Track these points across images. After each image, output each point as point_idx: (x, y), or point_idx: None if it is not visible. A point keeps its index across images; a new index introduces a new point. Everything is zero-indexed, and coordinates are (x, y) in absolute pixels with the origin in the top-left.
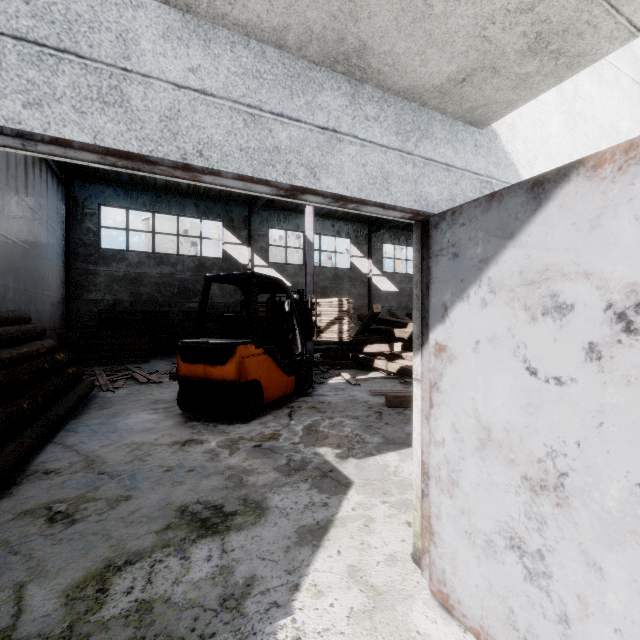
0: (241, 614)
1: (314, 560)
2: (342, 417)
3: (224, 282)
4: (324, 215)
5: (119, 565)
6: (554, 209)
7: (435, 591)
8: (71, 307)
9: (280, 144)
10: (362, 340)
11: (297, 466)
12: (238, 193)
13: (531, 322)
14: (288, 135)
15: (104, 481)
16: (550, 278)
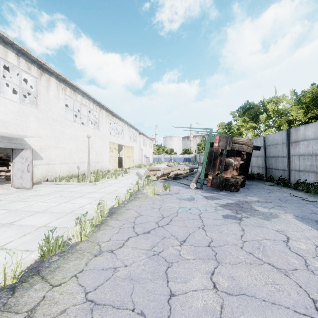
0: None
1: None
2: None
3: None
4: None
5: None
6: (23, 151)
7: (13, 187)
8: None
9: None
10: None
11: None
12: None
13: (22, 159)
14: None
15: None
16: (23, 156)
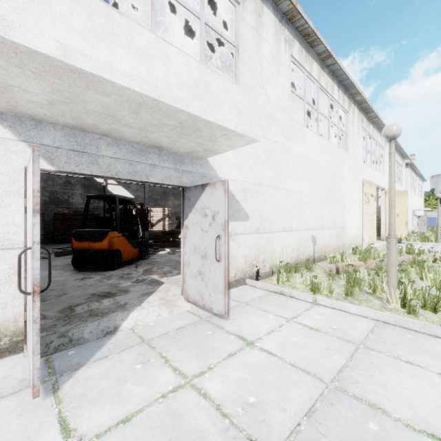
0: (125, 307)
1: (148, 298)
2: (163, 266)
3: (97, 198)
4: None
5: (75, 306)
6: (205, 193)
7: (185, 297)
8: None
9: (138, 170)
10: (178, 231)
11: (141, 281)
12: None
13: (202, 218)
14: (140, 167)
15: (48, 291)
16: (205, 208)
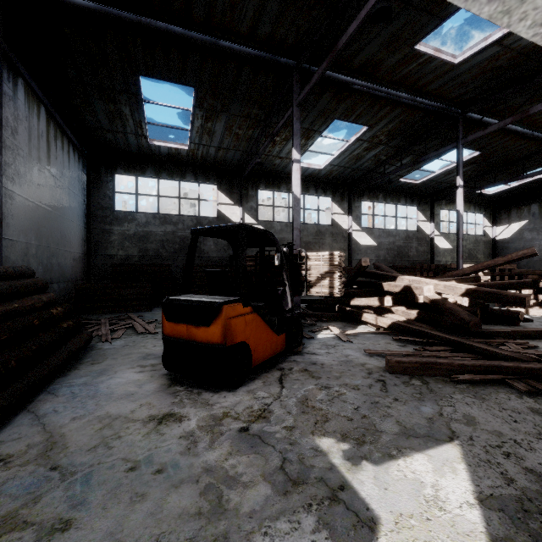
0: None
1: None
2: (340, 386)
3: (212, 236)
4: (308, 176)
5: None
6: None
7: None
8: (91, 261)
9: None
10: (348, 293)
11: (294, 473)
12: (230, 158)
13: None
14: None
15: (51, 484)
16: None
